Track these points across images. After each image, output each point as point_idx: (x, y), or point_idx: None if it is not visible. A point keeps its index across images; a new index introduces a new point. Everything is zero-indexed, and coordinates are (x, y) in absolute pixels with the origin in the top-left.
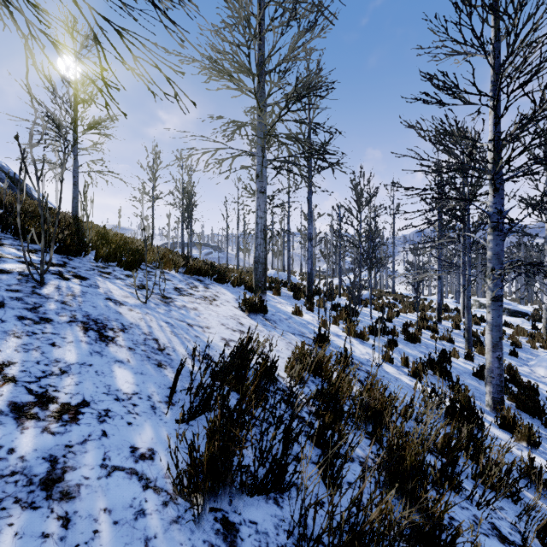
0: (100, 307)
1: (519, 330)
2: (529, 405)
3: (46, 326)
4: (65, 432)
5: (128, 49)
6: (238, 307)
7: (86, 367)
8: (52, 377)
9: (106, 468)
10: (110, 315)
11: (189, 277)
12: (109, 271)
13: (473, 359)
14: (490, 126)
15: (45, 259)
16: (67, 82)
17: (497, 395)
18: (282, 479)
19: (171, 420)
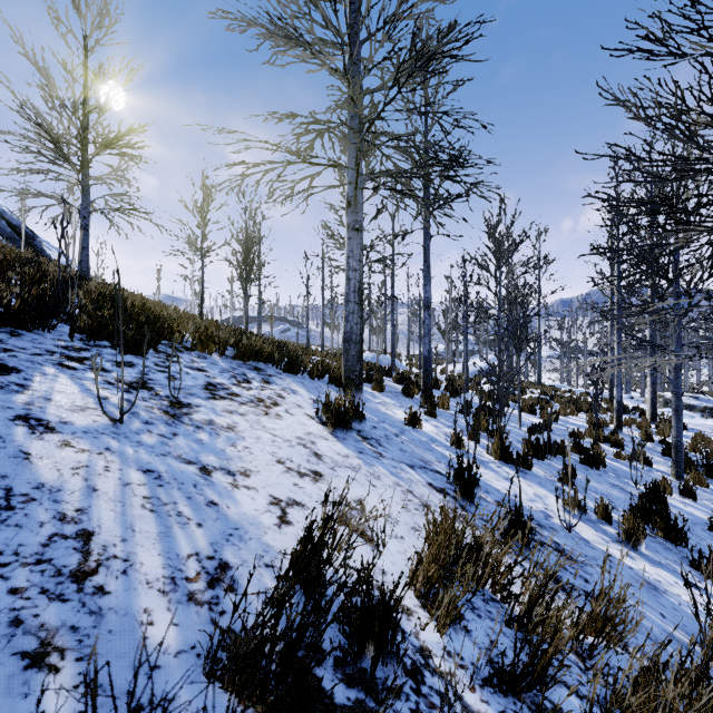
0: None
1: None
2: None
3: None
4: None
5: None
6: (316, 416)
7: None
8: None
9: None
10: None
11: (241, 364)
12: (87, 355)
13: (694, 496)
14: None
15: None
16: None
17: None
18: None
19: None
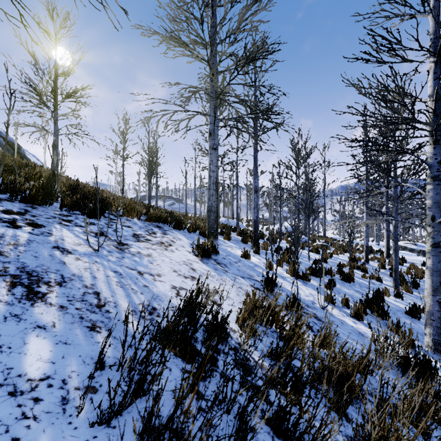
0: (42, 257)
1: None
2: None
3: None
4: None
5: None
6: (192, 251)
7: None
8: None
9: None
10: (51, 266)
11: (149, 224)
12: (71, 219)
13: (402, 297)
14: (429, 81)
15: None
16: None
17: (438, 337)
18: None
19: (84, 423)
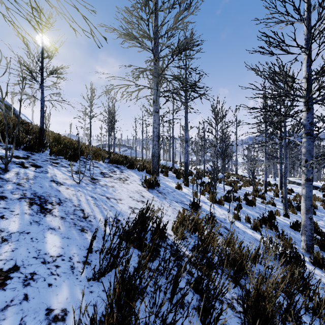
0: (45, 187)
1: (315, 197)
2: None
3: (0, 202)
4: None
5: None
6: (141, 184)
7: (24, 234)
8: None
9: None
10: (52, 193)
11: (111, 165)
12: (58, 161)
13: (289, 216)
14: (304, 67)
15: (9, 154)
16: (8, 21)
17: (309, 242)
18: None
19: (85, 279)
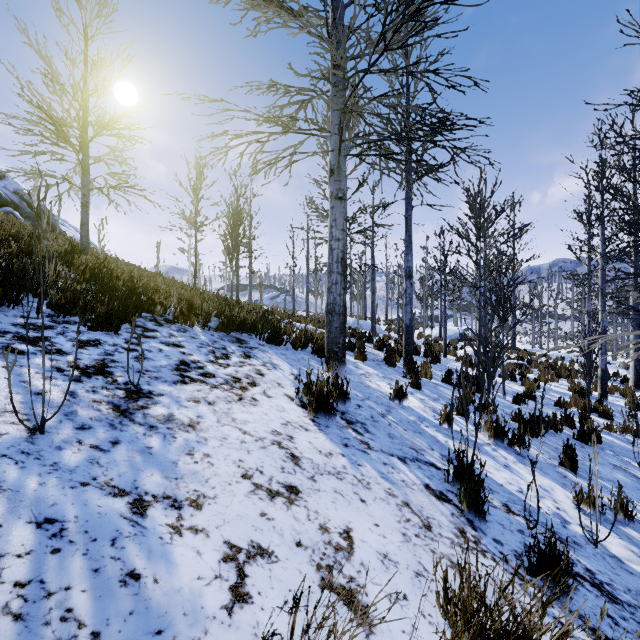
0: None
1: None
2: None
3: None
4: None
5: None
6: (297, 397)
7: None
8: None
9: None
10: None
11: (222, 336)
12: (47, 334)
13: None
14: None
15: None
16: None
17: None
18: None
19: None
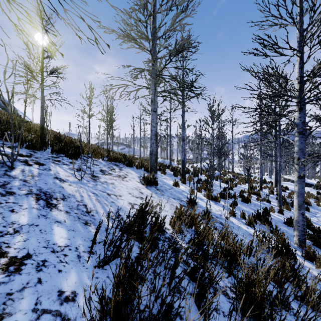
0: (49, 183)
1: (309, 195)
2: (320, 243)
3: (9, 198)
4: (8, 282)
5: (60, 3)
6: (140, 181)
7: (34, 227)
8: (7, 236)
9: (36, 312)
10: (56, 189)
11: (110, 163)
12: (59, 159)
13: (283, 213)
14: (296, 69)
15: (15, 152)
16: (19, 30)
17: (302, 237)
18: (170, 312)
19: (91, 266)
